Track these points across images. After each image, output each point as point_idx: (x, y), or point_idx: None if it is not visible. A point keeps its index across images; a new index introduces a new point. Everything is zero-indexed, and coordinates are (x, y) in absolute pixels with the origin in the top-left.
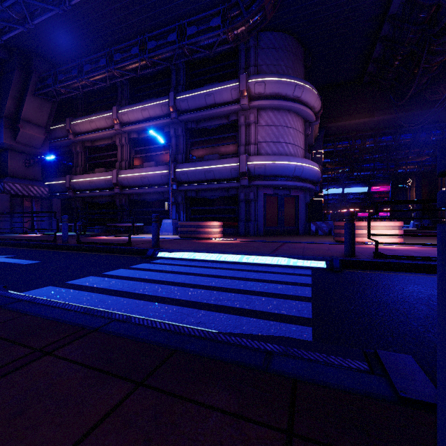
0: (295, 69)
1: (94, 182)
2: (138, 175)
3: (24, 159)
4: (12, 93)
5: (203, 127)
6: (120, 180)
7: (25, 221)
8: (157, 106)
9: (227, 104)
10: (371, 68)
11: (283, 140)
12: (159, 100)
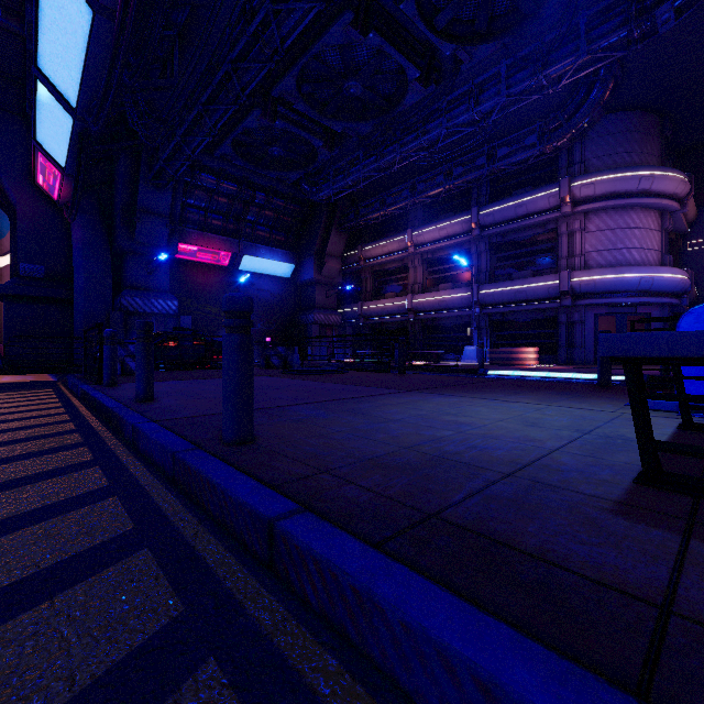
0: (642, 151)
1: (387, 308)
2: (435, 299)
3: (325, 291)
4: (320, 232)
5: (511, 240)
6: (414, 306)
7: (361, 348)
8: (456, 224)
9: (543, 213)
10: None
11: (623, 245)
12: (459, 217)
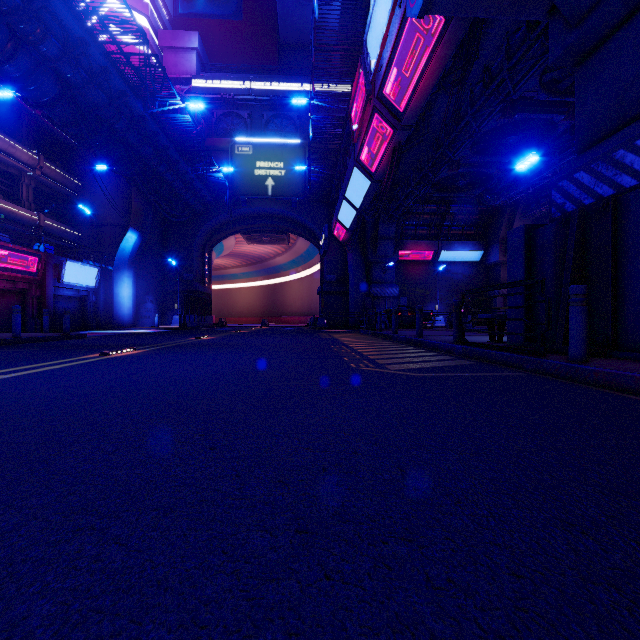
0: None
1: None
2: None
3: None
4: (504, 223)
5: None
6: None
7: None
8: None
9: None
10: None
11: None
12: None
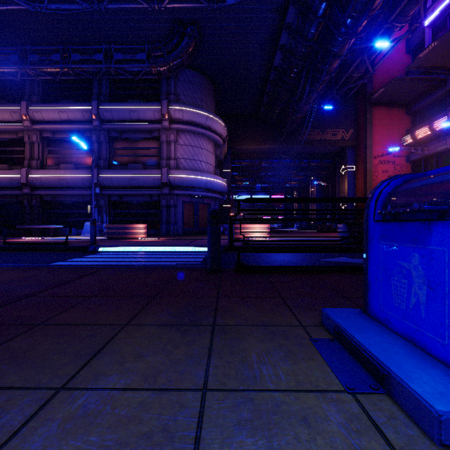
0: (207, 102)
1: None
2: (54, 176)
3: None
4: None
5: (126, 138)
6: (31, 180)
7: None
8: (77, 111)
9: (150, 122)
10: (262, 109)
11: (198, 158)
12: (80, 105)
